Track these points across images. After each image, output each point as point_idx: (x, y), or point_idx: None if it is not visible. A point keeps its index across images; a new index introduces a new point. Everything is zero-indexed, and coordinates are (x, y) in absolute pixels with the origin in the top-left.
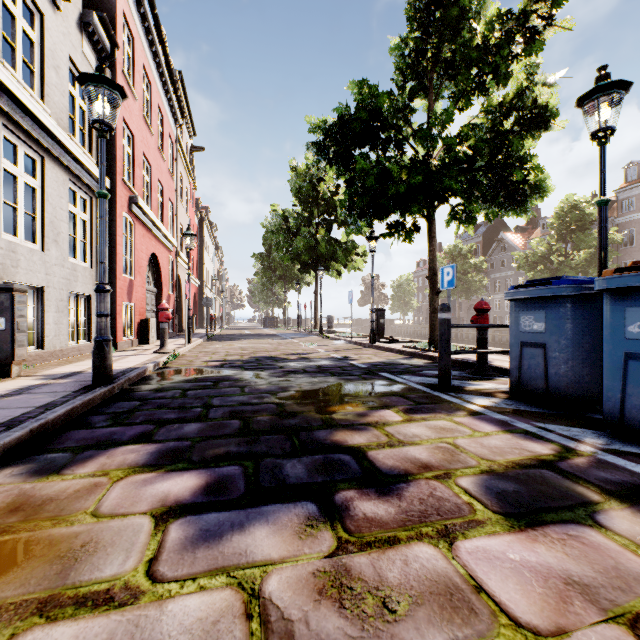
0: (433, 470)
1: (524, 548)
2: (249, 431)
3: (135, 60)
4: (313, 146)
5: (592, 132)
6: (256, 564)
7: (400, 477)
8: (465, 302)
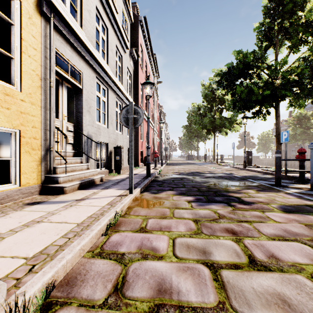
0: (263, 203)
1: (285, 215)
2: (200, 191)
3: (143, 58)
4: (215, 82)
5: None
6: (214, 209)
7: (251, 203)
8: None
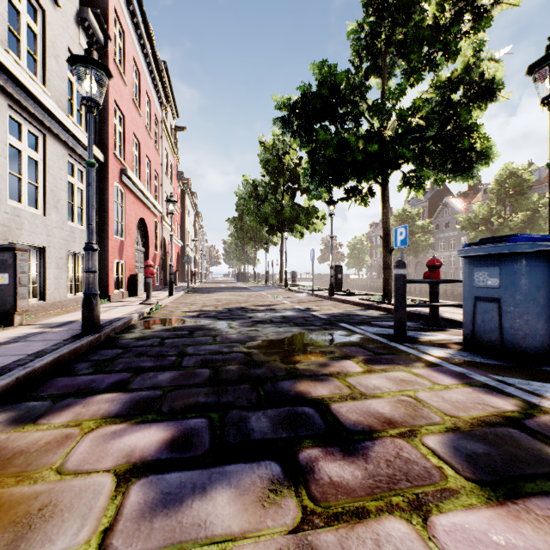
0: (397, 426)
1: (507, 528)
2: (218, 380)
3: (125, 51)
4: (279, 121)
5: (543, 97)
6: (215, 539)
7: (364, 434)
8: (413, 259)
